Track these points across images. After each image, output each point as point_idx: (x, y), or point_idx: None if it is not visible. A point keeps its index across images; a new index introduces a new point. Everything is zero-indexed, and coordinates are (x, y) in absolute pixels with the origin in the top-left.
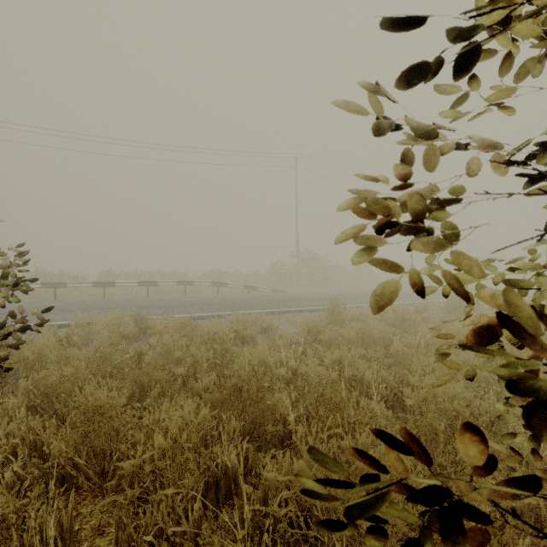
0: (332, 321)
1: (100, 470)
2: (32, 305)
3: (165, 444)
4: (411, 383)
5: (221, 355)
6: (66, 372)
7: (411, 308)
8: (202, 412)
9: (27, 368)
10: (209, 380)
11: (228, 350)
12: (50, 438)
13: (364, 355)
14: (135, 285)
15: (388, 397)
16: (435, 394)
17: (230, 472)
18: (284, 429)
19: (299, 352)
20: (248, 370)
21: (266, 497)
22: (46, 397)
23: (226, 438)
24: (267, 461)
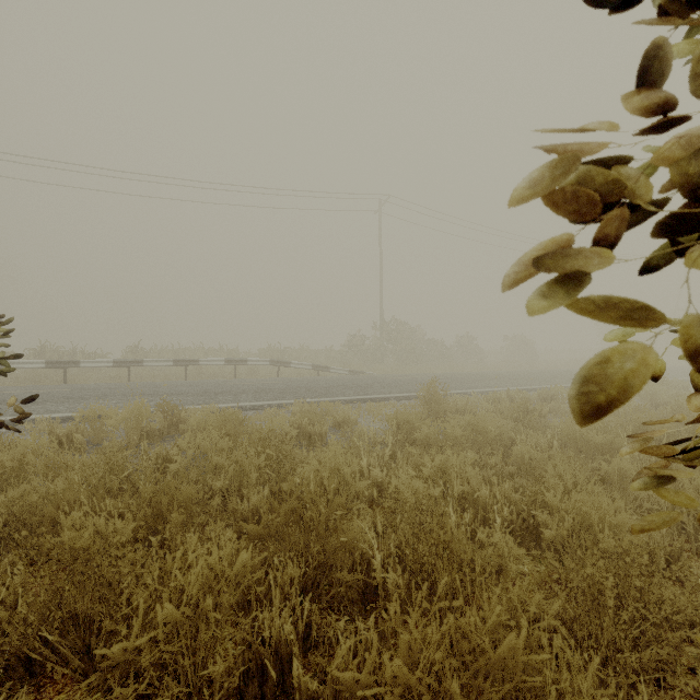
0: (430, 413)
1: (84, 647)
2: (31, 391)
3: (177, 616)
4: (549, 505)
5: (278, 460)
6: (55, 487)
7: (532, 394)
8: (241, 558)
9: (7, 480)
10: (259, 499)
11: (288, 455)
12: (5, 600)
13: (475, 461)
14: (169, 364)
15: (514, 524)
16: (587, 523)
17: (283, 650)
18: (366, 578)
19: (386, 457)
20: (314, 484)
21: (338, 697)
22: (24, 524)
23: (279, 593)
24: (340, 628)
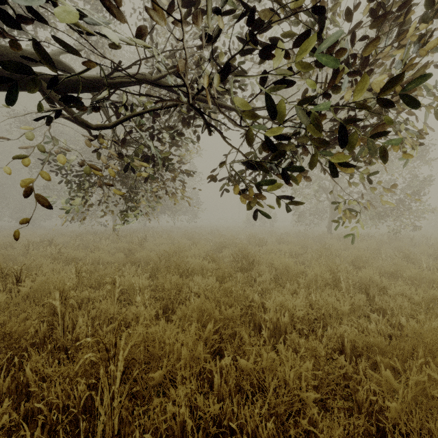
0: None
1: None
2: None
3: None
4: None
5: None
6: None
7: None
8: None
9: None
10: None
11: None
12: None
13: None
14: None
15: None
16: None
17: None
18: None
19: None
20: None
21: None
22: None
23: None
24: None
